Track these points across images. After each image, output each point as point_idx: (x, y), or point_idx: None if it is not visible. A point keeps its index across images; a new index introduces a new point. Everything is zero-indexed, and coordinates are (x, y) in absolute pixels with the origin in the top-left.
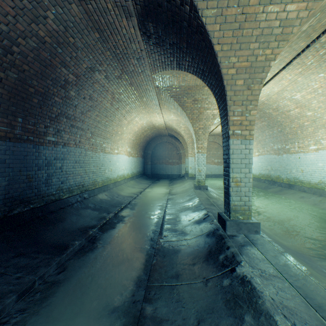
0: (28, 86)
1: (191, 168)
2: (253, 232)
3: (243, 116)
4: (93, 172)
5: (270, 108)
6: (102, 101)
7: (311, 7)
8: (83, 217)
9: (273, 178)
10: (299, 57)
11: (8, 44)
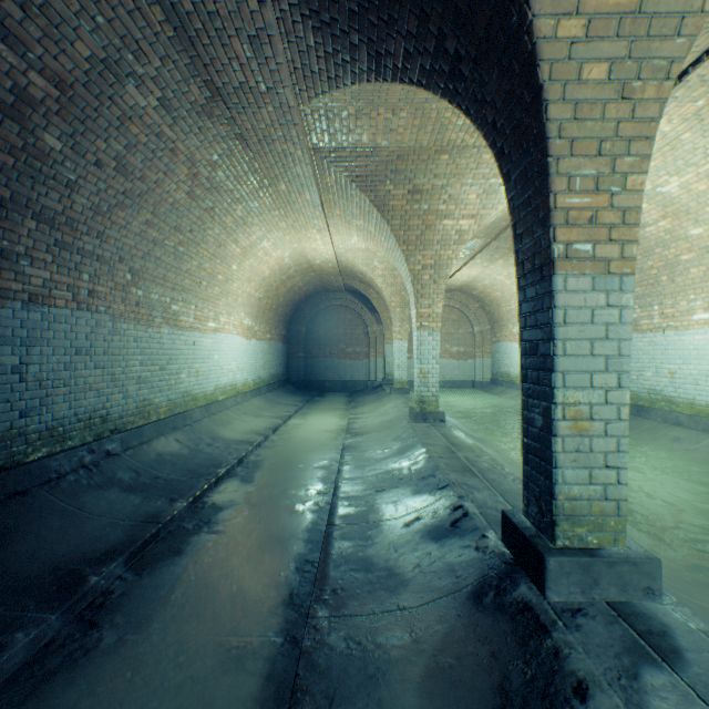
0: None
1: (399, 368)
2: (638, 592)
3: (602, 193)
4: (140, 381)
5: None
6: (161, 183)
7: None
8: (87, 520)
9: None
10: None
11: None
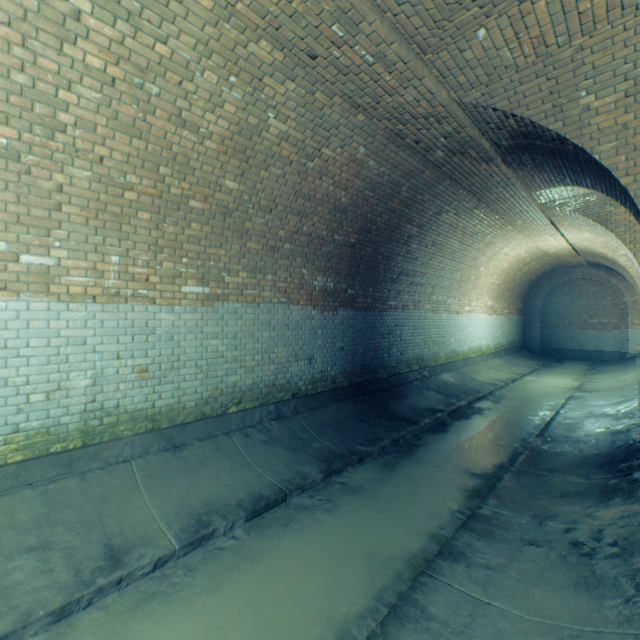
0: (377, 255)
1: None
2: None
3: None
4: (433, 342)
5: None
6: (447, 242)
7: None
8: (426, 399)
9: None
10: None
11: (369, 226)
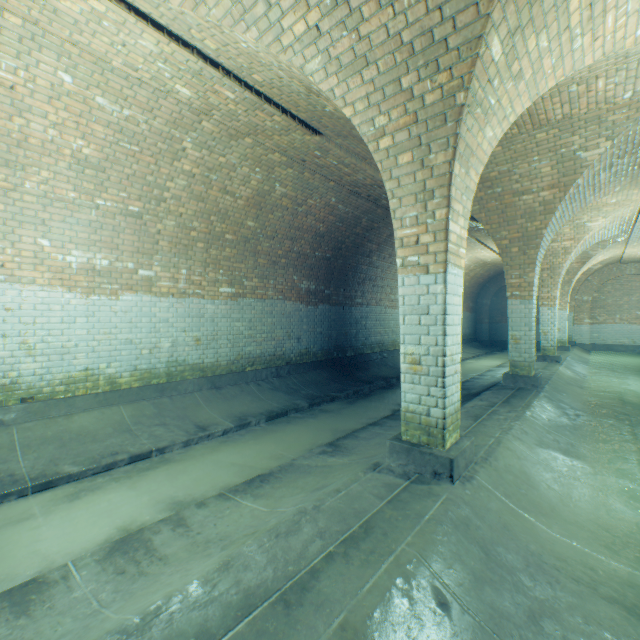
0: (346, 265)
1: (559, 331)
2: (529, 385)
3: (521, 278)
4: (392, 332)
5: None
6: None
7: (564, 190)
8: (383, 371)
9: None
10: None
11: (340, 245)
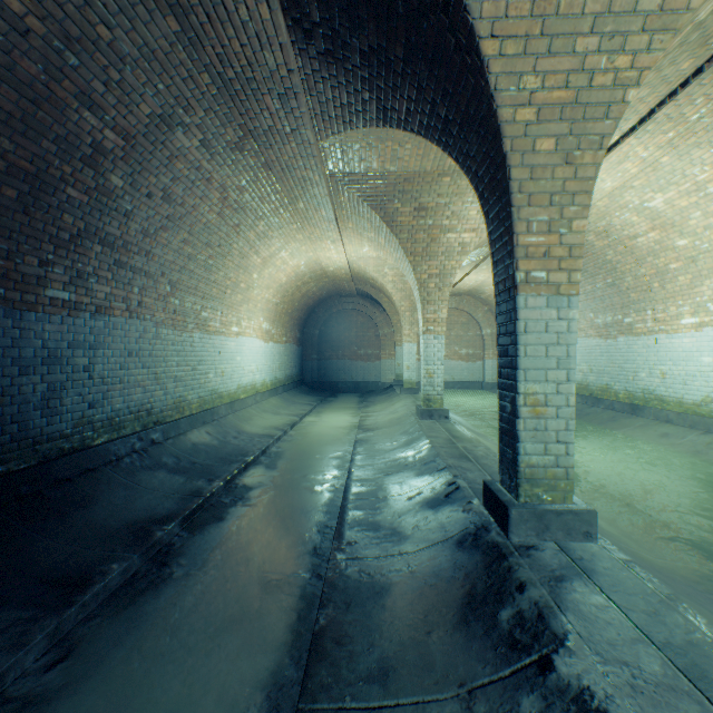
0: None
1: (408, 369)
2: (579, 535)
3: (553, 234)
4: (176, 380)
5: (590, 232)
6: (197, 207)
7: None
8: (145, 493)
9: (595, 390)
10: (673, 101)
11: None
